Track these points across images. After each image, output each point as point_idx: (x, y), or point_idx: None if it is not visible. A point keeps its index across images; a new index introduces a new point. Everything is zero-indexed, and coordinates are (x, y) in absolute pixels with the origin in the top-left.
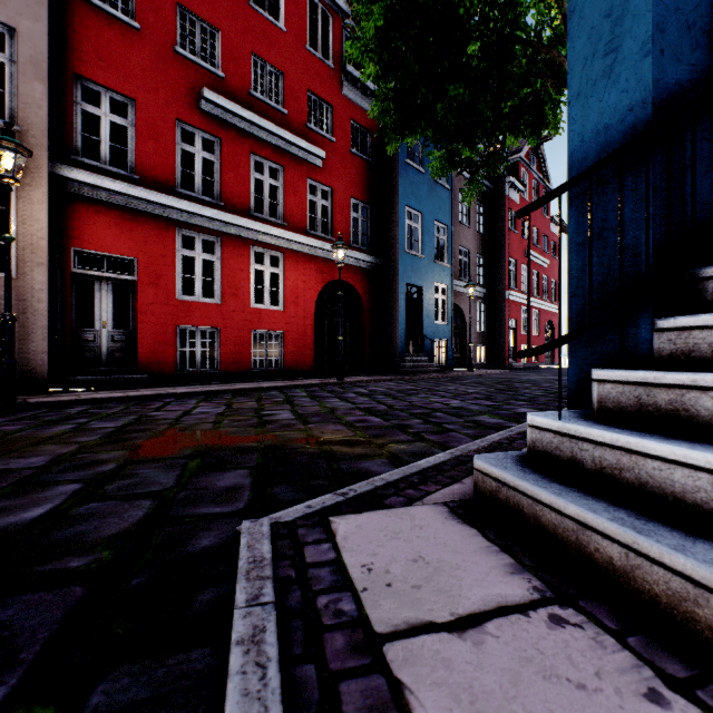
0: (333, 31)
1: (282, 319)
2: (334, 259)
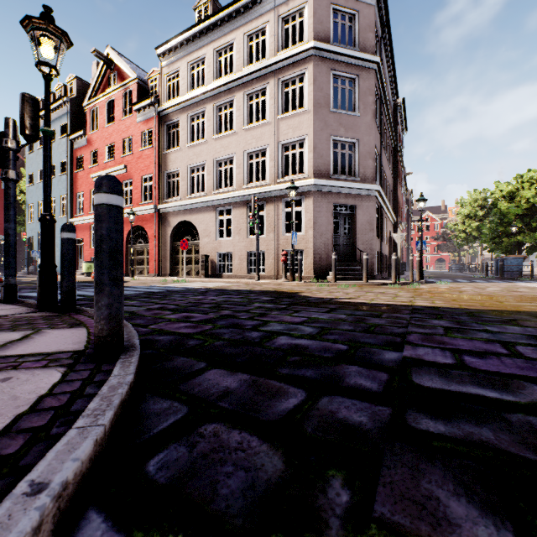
0: None
1: None
2: None
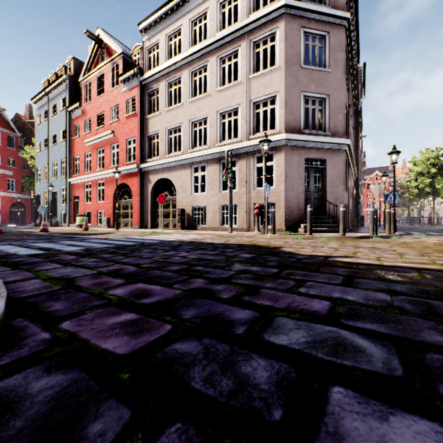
0: (16, 141)
1: (0, 212)
2: (16, 197)
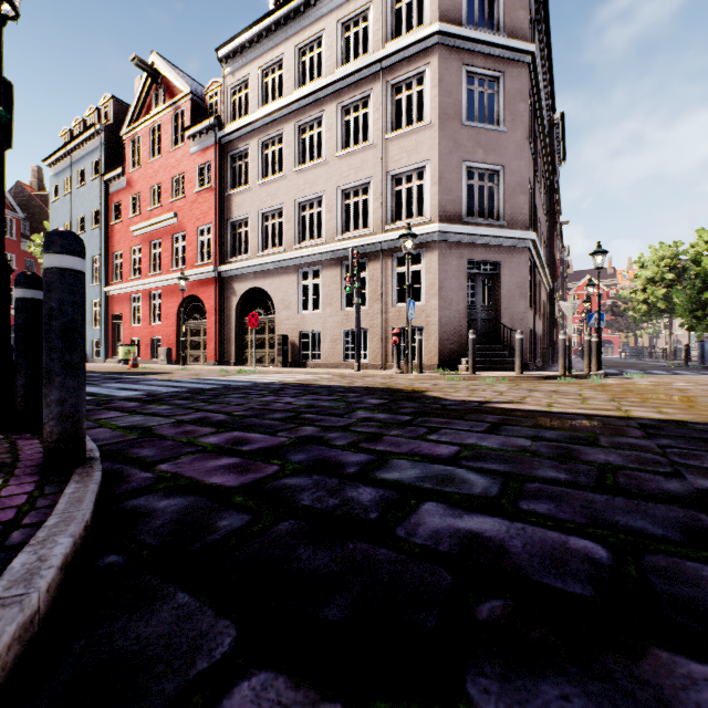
0: (17, 226)
1: None
2: None
